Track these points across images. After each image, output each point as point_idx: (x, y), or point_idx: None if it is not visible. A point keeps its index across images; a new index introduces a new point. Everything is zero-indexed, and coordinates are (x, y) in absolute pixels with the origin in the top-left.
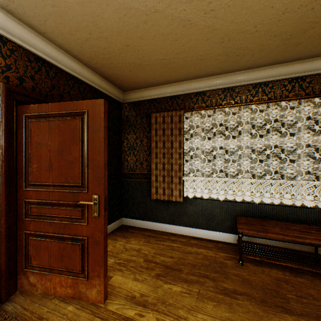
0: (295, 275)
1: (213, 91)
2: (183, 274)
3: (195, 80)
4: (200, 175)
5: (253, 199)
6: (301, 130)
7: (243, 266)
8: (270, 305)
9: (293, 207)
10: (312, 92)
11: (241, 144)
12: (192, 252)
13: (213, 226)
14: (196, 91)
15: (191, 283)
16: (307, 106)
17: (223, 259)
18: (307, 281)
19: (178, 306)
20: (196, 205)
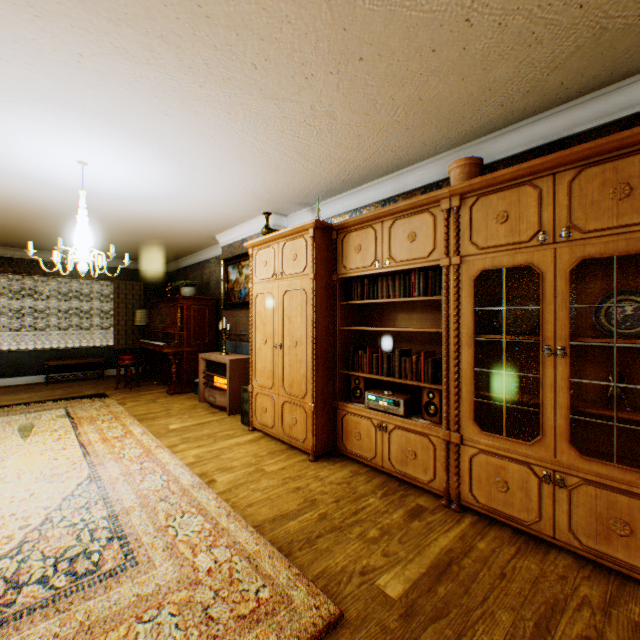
0: (84, 381)
1: (24, 259)
2: (0, 394)
3: (4, 247)
4: (8, 331)
5: (62, 347)
6: (96, 298)
7: (50, 385)
8: (63, 388)
9: (90, 348)
10: (102, 276)
11: (51, 305)
12: (4, 389)
13: (23, 373)
14: (5, 256)
15: (9, 394)
16: (99, 284)
17: (34, 386)
18: (89, 381)
19: (3, 398)
20: (4, 358)
